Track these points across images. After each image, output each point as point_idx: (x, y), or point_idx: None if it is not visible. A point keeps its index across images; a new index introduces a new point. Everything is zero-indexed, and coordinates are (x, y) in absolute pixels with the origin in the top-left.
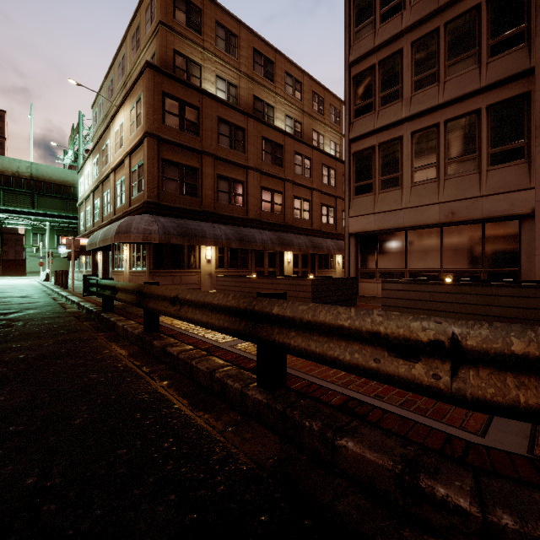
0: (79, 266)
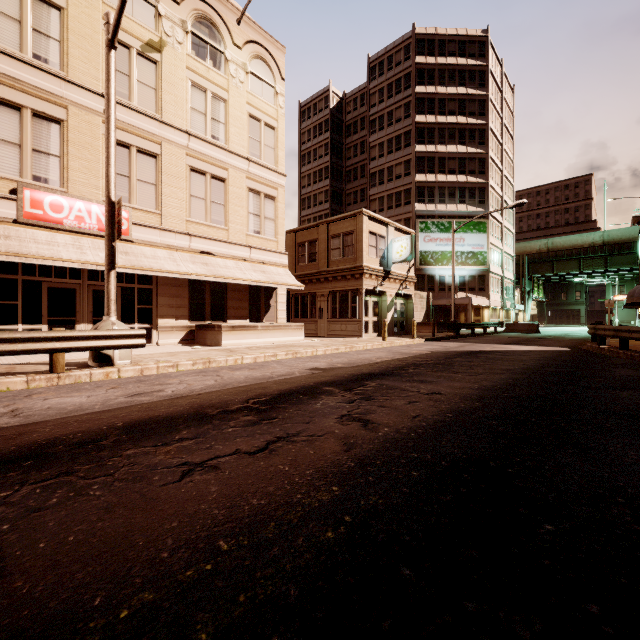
0: (639, 316)
